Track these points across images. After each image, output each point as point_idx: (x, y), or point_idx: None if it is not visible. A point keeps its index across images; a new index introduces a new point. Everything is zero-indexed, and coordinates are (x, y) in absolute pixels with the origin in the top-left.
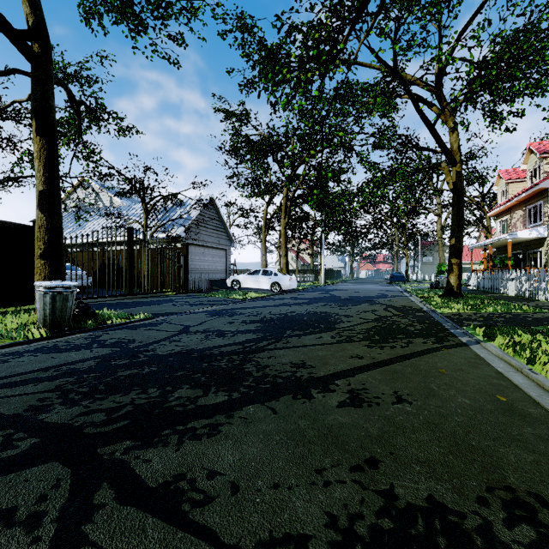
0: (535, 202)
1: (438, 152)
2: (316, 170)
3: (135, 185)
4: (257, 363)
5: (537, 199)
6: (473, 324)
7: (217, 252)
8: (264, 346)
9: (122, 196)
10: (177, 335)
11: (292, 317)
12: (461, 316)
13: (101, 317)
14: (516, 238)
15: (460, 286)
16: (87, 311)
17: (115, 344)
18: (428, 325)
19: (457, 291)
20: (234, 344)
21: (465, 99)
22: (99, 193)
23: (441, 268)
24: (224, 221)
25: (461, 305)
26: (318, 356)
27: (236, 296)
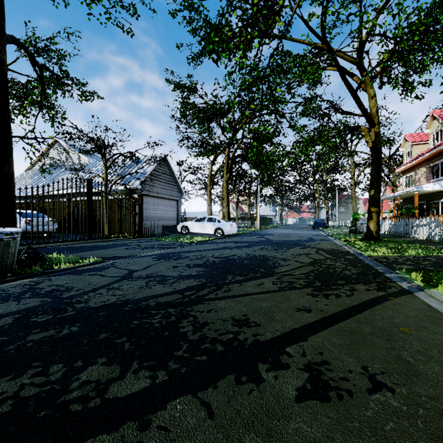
0: (437, 161)
1: (359, 115)
2: (253, 133)
3: (97, 144)
4: (195, 319)
5: (439, 158)
6: (405, 268)
7: (169, 202)
8: (205, 295)
9: (85, 153)
10: (118, 282)
11: (234, 261)
12: (389, 260)
13: (50, 262)
14: (422, 191)
15: (378, 232)
16: (36, 256)
17: (49, 293)
18: (362, 269)
19: (376, 235)
20: (174, 292)
21: (382, 69)
22: (69, 152)
23: (355, 216)
24: (175, 176)
25: (384, 249)
26: (262, 308)
27: (184, 240)
